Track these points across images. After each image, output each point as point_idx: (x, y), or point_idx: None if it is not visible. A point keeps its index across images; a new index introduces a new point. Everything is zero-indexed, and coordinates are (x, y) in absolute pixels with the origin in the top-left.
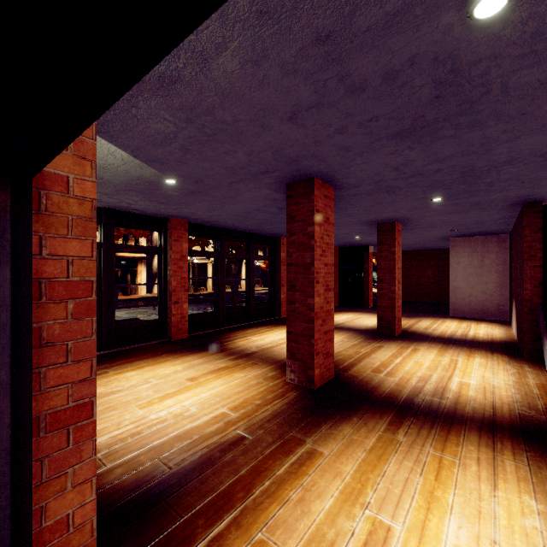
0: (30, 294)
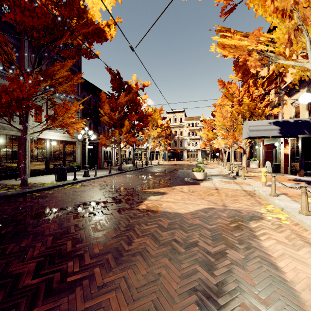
0: (276, 154)
